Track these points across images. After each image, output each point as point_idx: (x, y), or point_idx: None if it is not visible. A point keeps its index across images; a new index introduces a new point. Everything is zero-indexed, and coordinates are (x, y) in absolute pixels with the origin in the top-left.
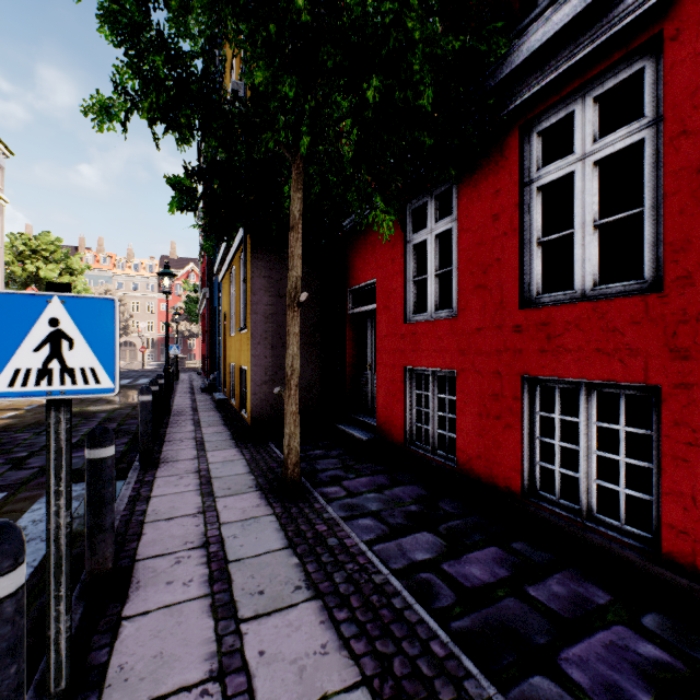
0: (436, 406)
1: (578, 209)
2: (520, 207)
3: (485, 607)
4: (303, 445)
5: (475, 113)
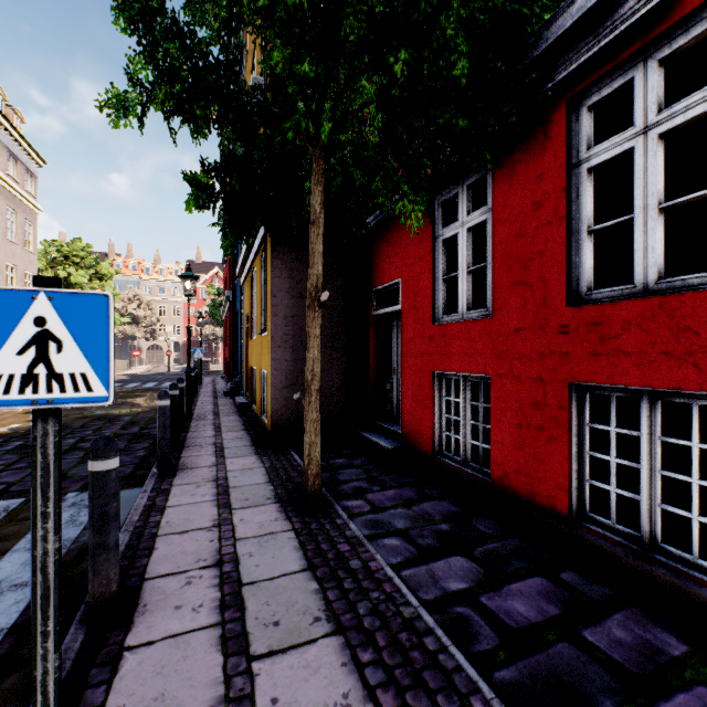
0: (468, 414)
1: (638, 190)
2: (566, 192)
3: (533, 654)
4: (325, 453)
5: (514, 89)
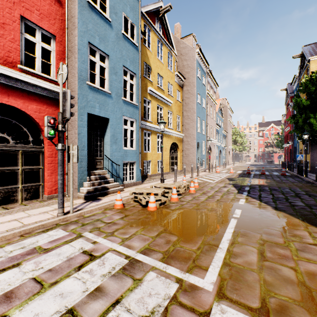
0: None
1: None
2: None
3: None
4: None
5: None
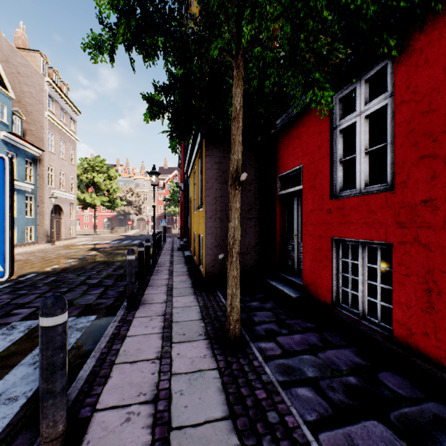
0: (366, 274)
1: None
2: None
3: None
4: (243, 296)
5: None
